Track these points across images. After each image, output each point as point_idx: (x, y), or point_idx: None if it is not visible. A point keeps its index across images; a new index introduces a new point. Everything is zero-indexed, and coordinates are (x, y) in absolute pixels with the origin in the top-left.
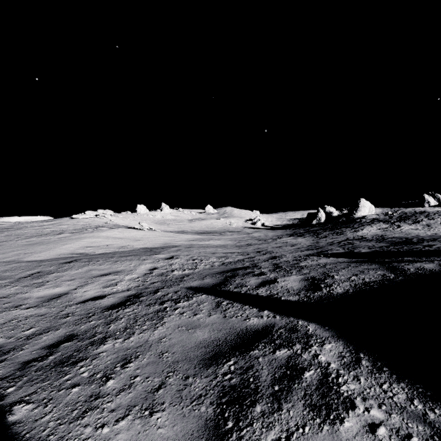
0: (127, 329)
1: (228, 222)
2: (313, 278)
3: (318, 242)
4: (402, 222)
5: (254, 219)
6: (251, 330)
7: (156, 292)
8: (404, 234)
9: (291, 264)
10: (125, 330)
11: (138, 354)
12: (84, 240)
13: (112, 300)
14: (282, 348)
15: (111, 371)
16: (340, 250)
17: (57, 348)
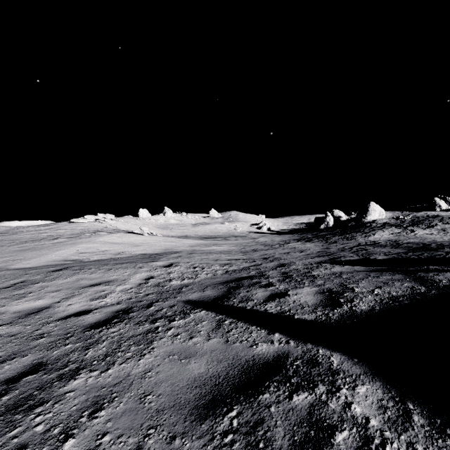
0: (107, 356)
1: (233, 226)
2: (329, 290)
3: (328, 248)
4: (416, 227)
5: (260, 223)
6: (260, 361)
7: (149, 306)
8: (420, 239)
9: (302, 273)
10: (105, 358)
11: (113, 396)
12: (79, 246)
13: (98, 316)
14: (300, 391)
15: (74, 424)
16: (354, 257)
17: (16, 383)
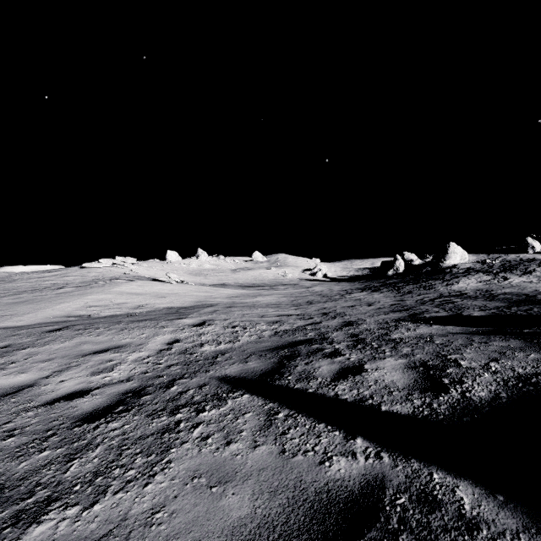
0: (97, 475)
1: (281, 272)
2: (423, 363)
3: (403, 300)
4: (509, 273)
5: (314, 269)
6: (339, 495)
7: (170, 386)
8: (518, 289)
9: (377, 335)
10: (93, 479)
11: None
12: (88, 297)
13: (96, 401)
14: None
15: None
16: (441, 312)
17: None
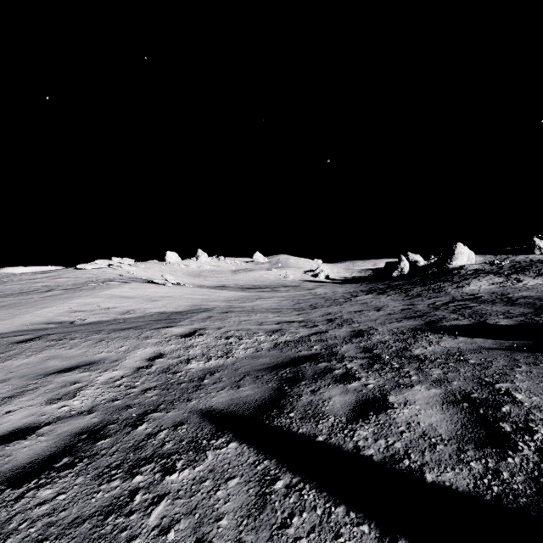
0: None
1: (282, 273)
2: (466, 396)
3: (414, 304)
4: (521, 275)
5: (316, 270)
6: None
7: (138, 423)
8: (536, 292)
9: (395, 350)
10: None
11: None
12: (74, 301)
13: (38, 446)
14: None
15: None
16: (462, 320)
17: None
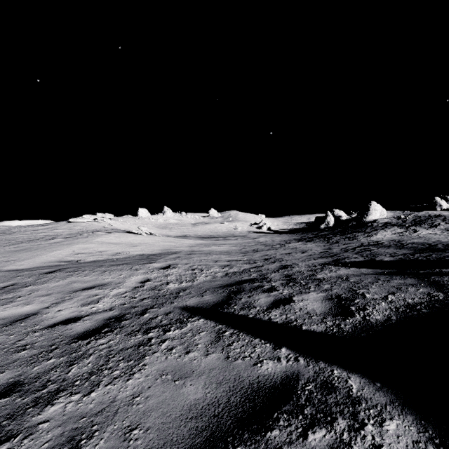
0: (92, 374)
1: (232, 226)
2: (338, 296)
3: (331, 248)
4: (418, 227)
5: (260, 223)
6: (266, 384)
7: (143, 313)
8: (424, 239)
9: (306, 275)
10: (89, 377)
11: (94, 429)
12: (75, 246)
13: (87, 325)
14: (316, 426)
15: None
16: (359, 258)
17: None
